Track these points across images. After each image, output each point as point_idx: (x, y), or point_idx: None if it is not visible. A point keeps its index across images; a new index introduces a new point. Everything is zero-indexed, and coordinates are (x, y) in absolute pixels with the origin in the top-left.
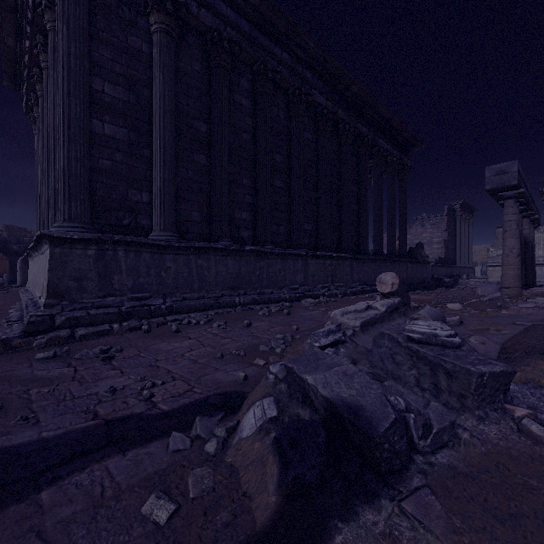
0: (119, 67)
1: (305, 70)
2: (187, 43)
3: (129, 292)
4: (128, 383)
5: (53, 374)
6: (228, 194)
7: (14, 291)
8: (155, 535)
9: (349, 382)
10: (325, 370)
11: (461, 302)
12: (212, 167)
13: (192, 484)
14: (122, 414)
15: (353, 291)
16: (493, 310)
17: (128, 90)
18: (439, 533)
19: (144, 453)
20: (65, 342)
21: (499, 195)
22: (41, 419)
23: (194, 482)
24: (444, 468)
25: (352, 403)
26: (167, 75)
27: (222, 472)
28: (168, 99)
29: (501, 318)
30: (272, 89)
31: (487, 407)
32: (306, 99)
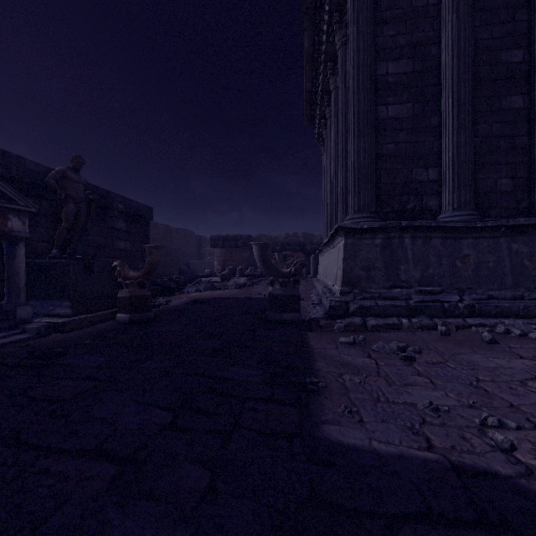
0: (402, 39)
1: None
2: None
3: (416, 285)
4: (451, 404)
5: (357, 362)
6: None
7: (310, 281)
8: None
9: None
10: None
11: None
12: (532, 106)
13: None
14: (472, 462)
15: None
16: None
17: (412, 58)
18: None
19: None
20: (358, 330)
21: None
22: (363, 418)
23: None
24: None
25: None
26: (462, 11)
27: None
28: (464, 41)
29: None
30: None
31: None
32: None
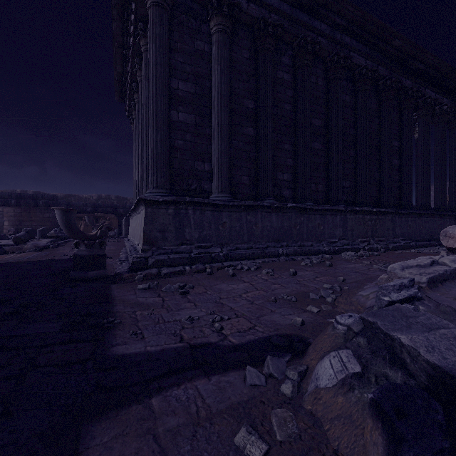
0: (188, 67)
1: (343, 36)
2: (238, 37)
3: (196, 242)
4: (201, 315)
5: (149, 301)
6: (272, 158)
7: (121, 240)
8: None
9: None
10: (422, 330)
11: None
12: (258, 137)
13: (276, 425)
14: (201, 341)
15: (395, 245)
16: None
17: (195, 84)
18: None
19: (225, 381)
20: (154, 278)
21: None
22: (145, 335)
23: (278, 423)
24: None
25: None
26: (223, 66)
27: (303, 418)
28: (224, 85)
29: None
30: (311, 60)
31: None
32: (344, 63)
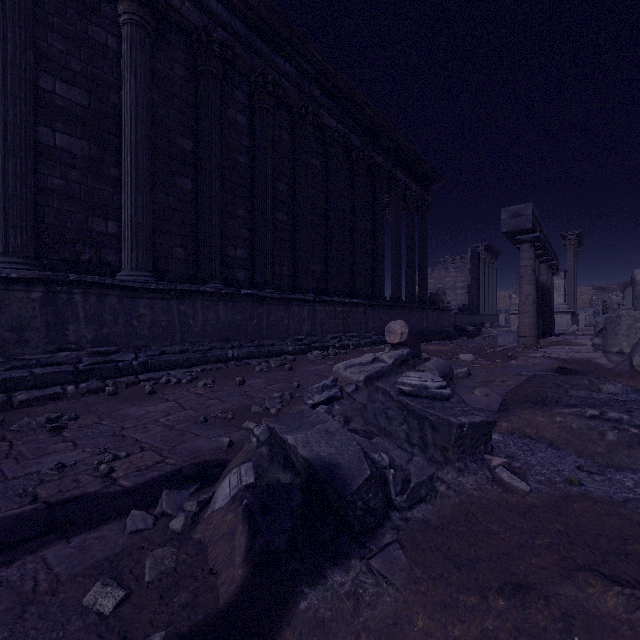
0: (76, 63)
1: (313, 87)
2: (167, 42)
3: (89, 346)
4: (82, 458)
5: None
6: (219, 227)
7: None
8: (97, 626)
9: (330, 439)
10: (308, 428)
11: (480, 352)
12: (199, 193)
13: (149, 567)
14: (71, 494)
15: (367, 341)
16: (502, 361)
17: (89, 93)
18: (400, 585)
19: (95, 537)
20: None
21: (515, 238)
22: None
23: (152, 564)
24: (417, 522)
25: (330, 462)
26: (140, 78)
27: (187, 550)
28: (142, 108)
29: (509, 368)
30: (273, 106)
31: (467, 459)
32: (314, 121)
